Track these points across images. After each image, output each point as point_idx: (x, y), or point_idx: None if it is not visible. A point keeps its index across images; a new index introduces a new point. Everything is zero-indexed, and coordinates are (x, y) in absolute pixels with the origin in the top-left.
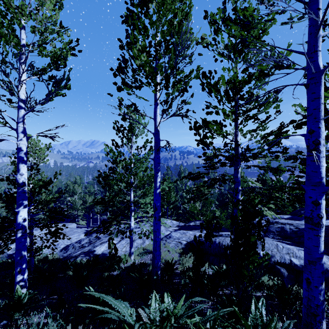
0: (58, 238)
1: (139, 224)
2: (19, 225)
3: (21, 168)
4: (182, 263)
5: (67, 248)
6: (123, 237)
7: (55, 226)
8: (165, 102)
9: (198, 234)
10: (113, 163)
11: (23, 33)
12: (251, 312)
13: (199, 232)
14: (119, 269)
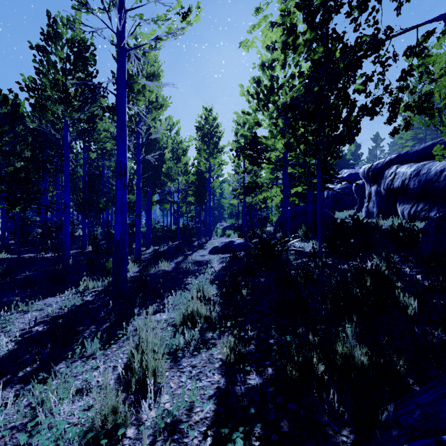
0: None
1: None
2: None
3: None
4: None
5: None
6: None
7: None
8: None
9: None
10: None
11: None
12: None
13: None
14: None
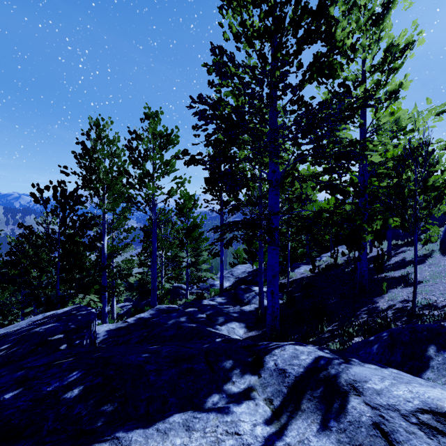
0: None
1: None
2: None
3: None
4: None
5: None
6: None
7: None
8: None
9: None
10: None
11: None
12: None
13: None
14: None
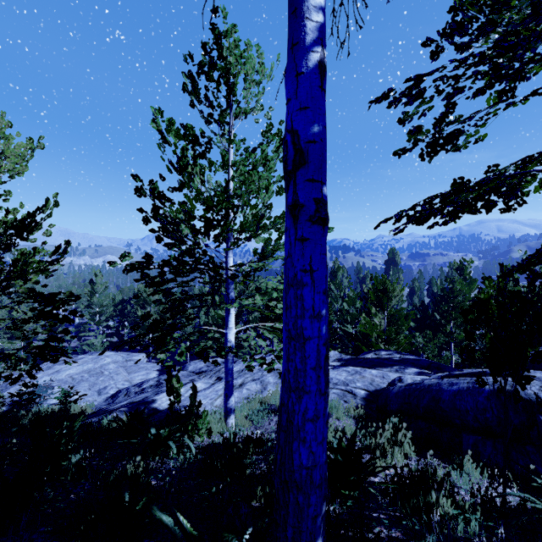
0: (43, 359)
1: (248, 335)
2: None
3: None
4: (374, 450)
5: (117, 394)
6: (221, 378)
7: (44, 332)
8: None
9: (394, 376)
10: (180, 170)
11: None
12: None
13: (393, 372)
14: (185, 453)
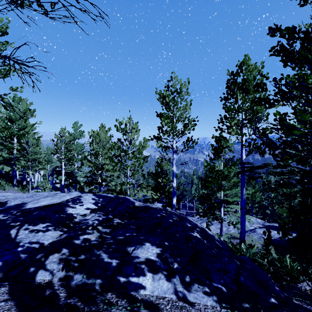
0: None
1: (227, 215)
2: (173, 205)
3: (174, 180)
4: None
5: None
6: (212, 223)
7: None
8: (248, 153)
9: None
10: (209, 172)
11: (174, 120)
12: (286, 257)
13: None
14: None
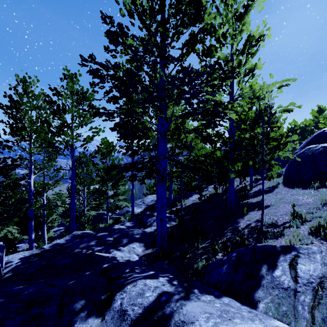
0: None
1: None
2: None
3: None
4: None
5: None
6: None
7: None
8: None
9: None
10: None
11: None
12: None
13: None
14: None
